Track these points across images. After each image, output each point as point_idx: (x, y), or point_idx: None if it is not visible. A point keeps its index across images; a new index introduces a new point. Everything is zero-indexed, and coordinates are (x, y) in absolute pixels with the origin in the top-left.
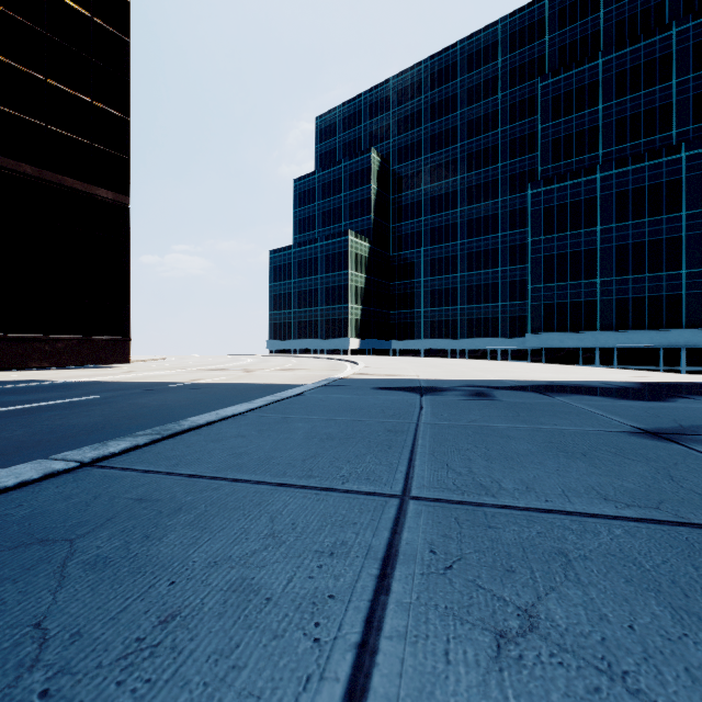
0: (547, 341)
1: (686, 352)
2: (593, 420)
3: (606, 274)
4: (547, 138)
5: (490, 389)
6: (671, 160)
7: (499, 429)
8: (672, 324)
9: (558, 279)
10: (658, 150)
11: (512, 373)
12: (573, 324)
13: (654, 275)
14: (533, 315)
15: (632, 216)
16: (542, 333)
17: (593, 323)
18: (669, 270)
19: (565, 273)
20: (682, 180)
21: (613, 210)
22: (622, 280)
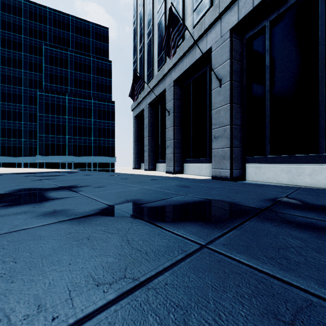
0: (47, 159)
1: (93, 164)
2: (20, 176)
3: (70, 135)
4: (48, 71)
5: (3, 174)
6: (89, 101)
7: (0, 177)
8: (90, 154)
9: (51, 133)
10: (86, 97)
11: (16, 171)
12: (57, 152)
13: (85, 138)
14: (40, 147)
15: (78, 116)
16: (44, 156)
17: (65, 152)
18: (89, 137)
19: (54, 132)
20: (92, 109)
21: (72, 112)
22: (75, 138)
